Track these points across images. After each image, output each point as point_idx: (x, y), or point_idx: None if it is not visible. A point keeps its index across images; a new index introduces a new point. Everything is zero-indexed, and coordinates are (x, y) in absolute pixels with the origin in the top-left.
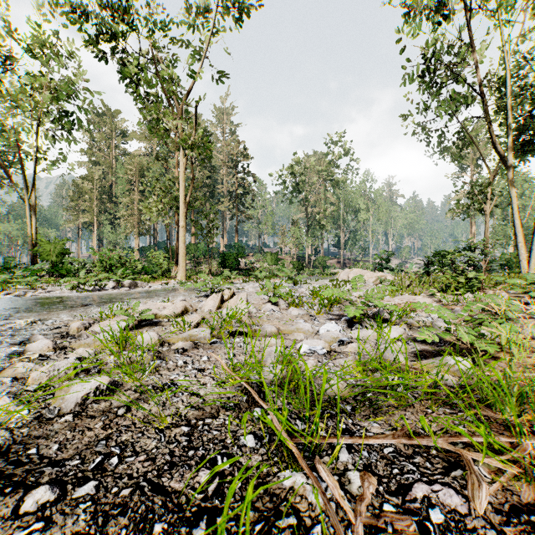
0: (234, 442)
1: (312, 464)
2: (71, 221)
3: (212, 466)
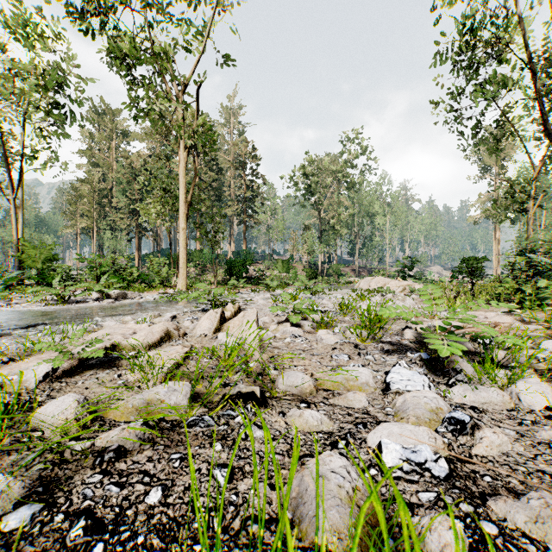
0: None
1: None
2: (69, 227)
3: None
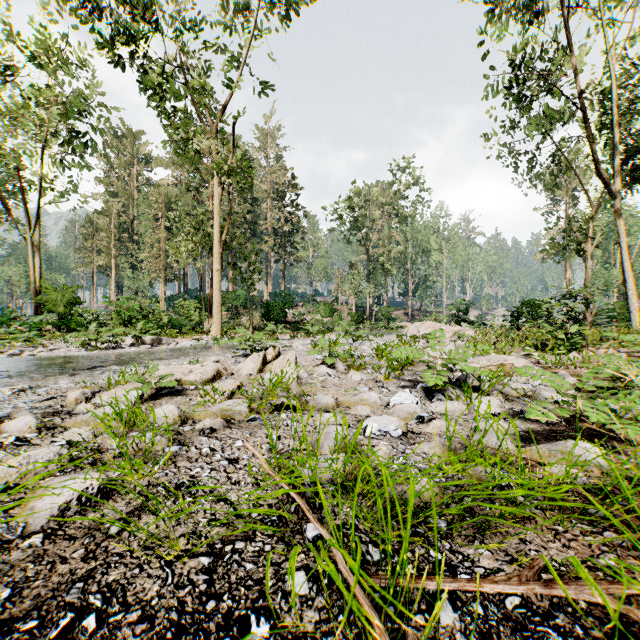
0: (277, 585)
1: (399, 633)
2: (84, 265)
3: (242, 633)
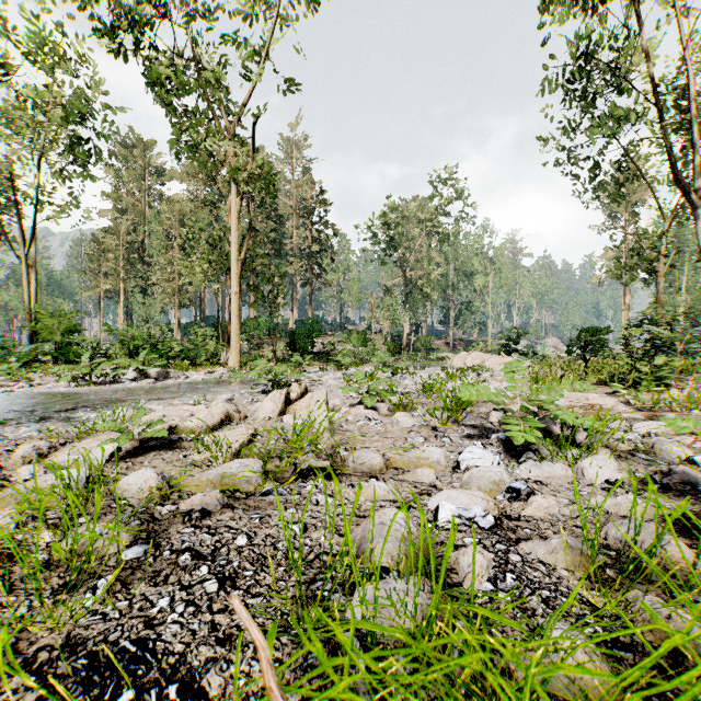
0: None
1: None
2: (90, 289)
3: None
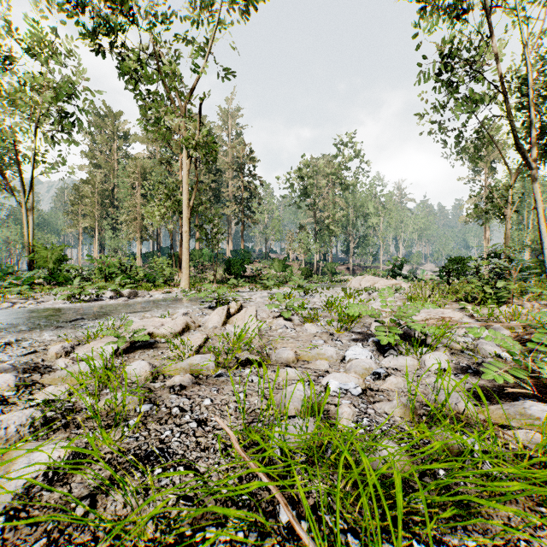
0: None
1: None
2: (72, 226)
3: None
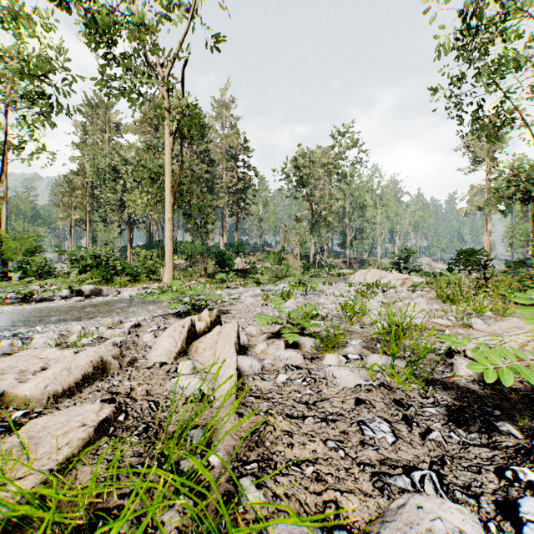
0: None
1: None
2: (63, 219)
3: None
